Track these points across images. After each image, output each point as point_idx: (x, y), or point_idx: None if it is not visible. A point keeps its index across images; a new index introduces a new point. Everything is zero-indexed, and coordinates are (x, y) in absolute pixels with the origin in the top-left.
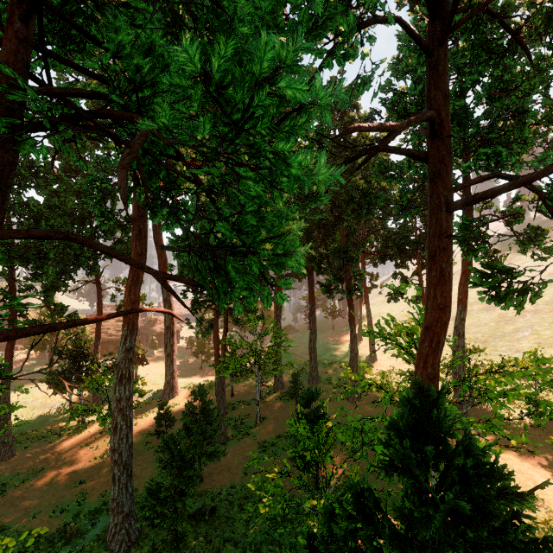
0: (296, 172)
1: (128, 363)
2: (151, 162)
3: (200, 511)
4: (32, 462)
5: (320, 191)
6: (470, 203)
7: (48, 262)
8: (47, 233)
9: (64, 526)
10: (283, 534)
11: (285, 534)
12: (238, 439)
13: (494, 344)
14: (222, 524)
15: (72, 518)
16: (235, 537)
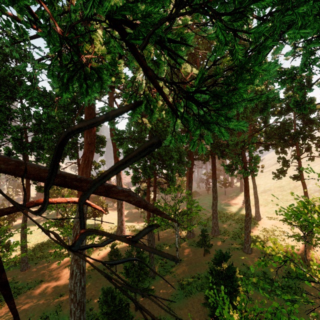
0: None
1: None
2: None
3: None
4: (37, 275)
5: None
6: None
7: (43, 151)
8: None
9: None
10: None
11: None
12: (163, 275)
13: None
14: None
15: None
16: None
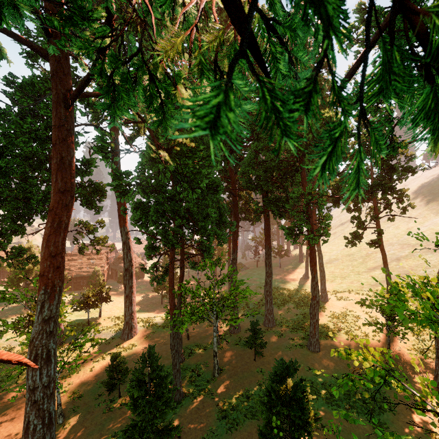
0: None
1: (46, 338)
2: None
3: None
4: None
5: None
6: None
7: None
8: None
9: None
10: None
11: None
12: (195, 397)
13: None
14: None
15: None
16: None
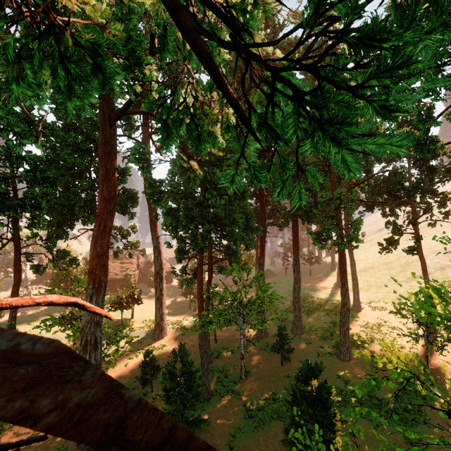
0: None
1: (94, 327)
2: None
3: None
4: None
5: None
6: None
7: (41, 211)
8: None
9: None
10: None
11: None
12: (222, 396)
13: None
14: None
15: None
16: None
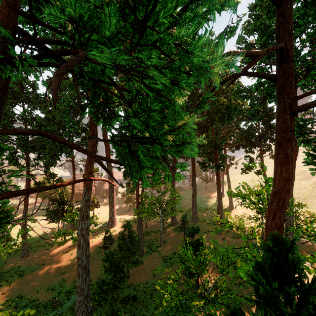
0: (198, 62)
1: (86, 208)
2: (95, 87)
3: (127, 298)
4: (37, 260)
5: (217, 83)
6: (310, 107)
7: (46, 150)
8: (27, 131)
9: (52, 298)
10: (177, 315)
11: (178, 315)
12: (150, 253)
13: (311, 201)
14: (140, 306)
15: (57, 294)
16: (148, 314)
